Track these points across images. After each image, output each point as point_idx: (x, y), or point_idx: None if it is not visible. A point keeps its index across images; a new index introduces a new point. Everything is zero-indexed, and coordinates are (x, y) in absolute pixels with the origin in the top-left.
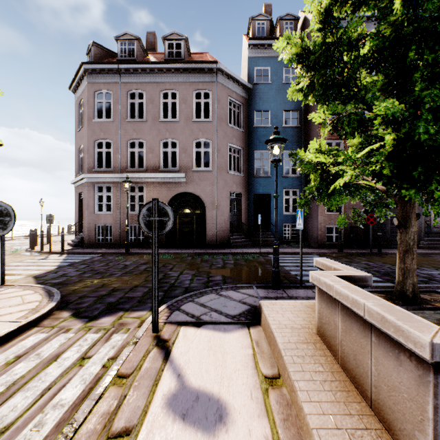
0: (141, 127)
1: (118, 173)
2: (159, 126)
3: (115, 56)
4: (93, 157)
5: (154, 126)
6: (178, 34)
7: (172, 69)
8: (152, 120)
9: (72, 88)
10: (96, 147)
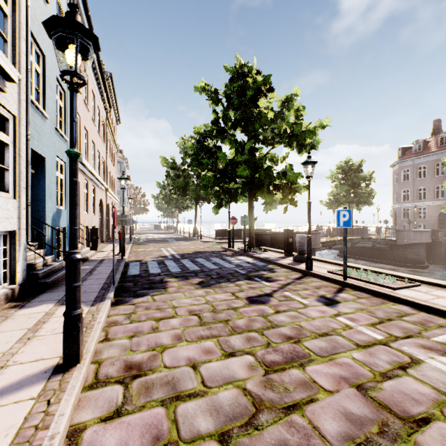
0: (423, 181)
1: (412, 202)
2: (433, 180)
3: (412, 147)
4: (400, 197)
5: (430, 180)
6: (445, 132)
7: (440, 153)
8: (429, 178)
9: (391, 167)
10: (402, 193)
